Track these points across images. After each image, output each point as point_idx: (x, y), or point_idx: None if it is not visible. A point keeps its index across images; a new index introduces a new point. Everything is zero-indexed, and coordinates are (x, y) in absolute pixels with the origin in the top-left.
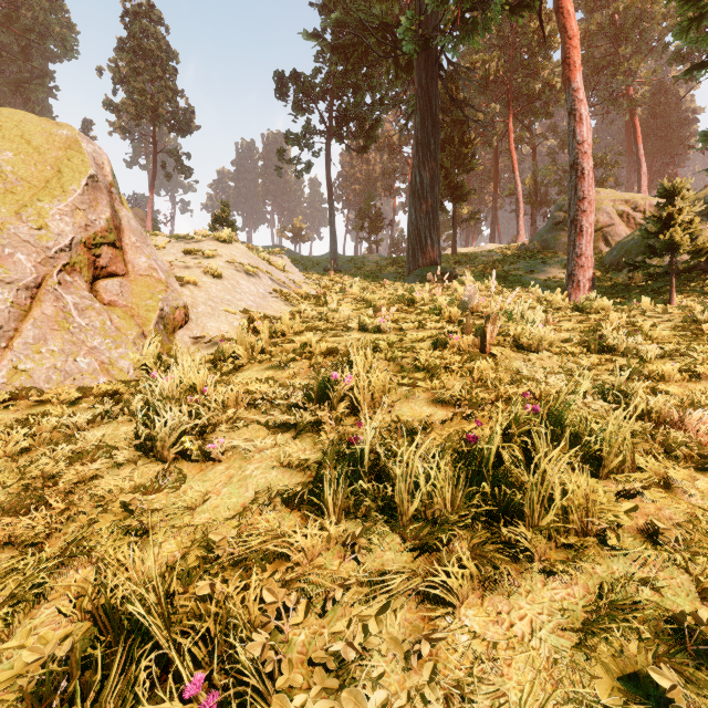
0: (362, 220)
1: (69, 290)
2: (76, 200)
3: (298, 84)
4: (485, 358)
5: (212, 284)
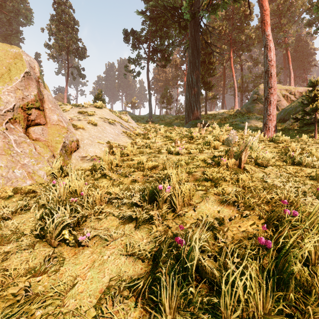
0: (163, 99)
1: (12, 132)
2: (17, 84)
3: (134, 35)
4: (242, 172)
5: (92, 129)
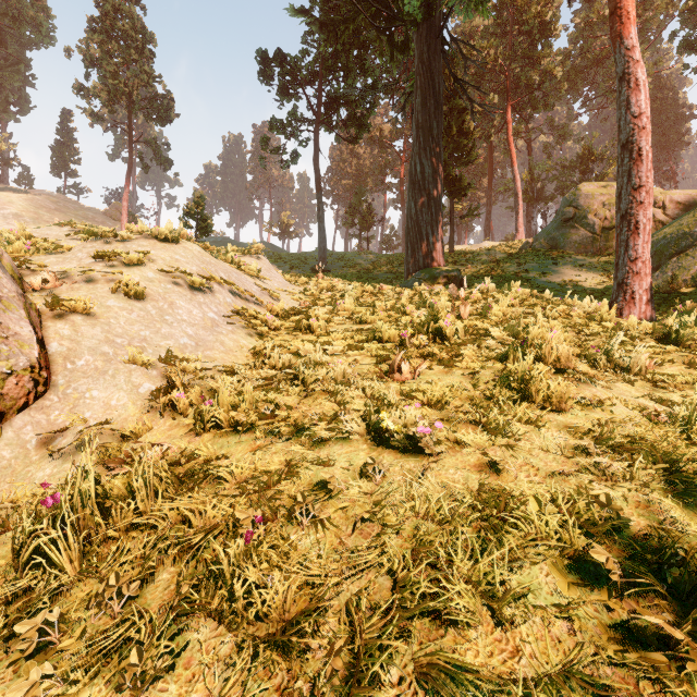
0: (352, 216)
1: None
2: None
3: (283, 65)
4: None
5: (123, 311)
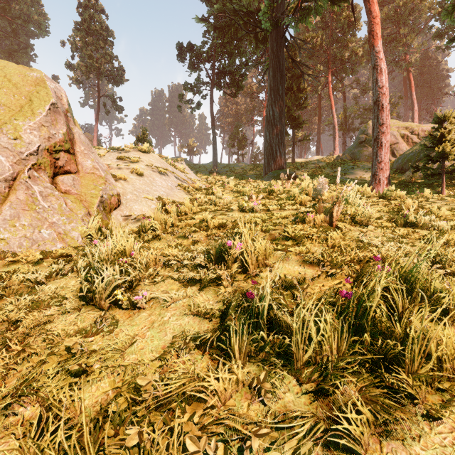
0: (233, 141)
1: (36, 182)
2: (42, 120)
3: (192, 51)
4: (333, 230)
5: (137, 180)
